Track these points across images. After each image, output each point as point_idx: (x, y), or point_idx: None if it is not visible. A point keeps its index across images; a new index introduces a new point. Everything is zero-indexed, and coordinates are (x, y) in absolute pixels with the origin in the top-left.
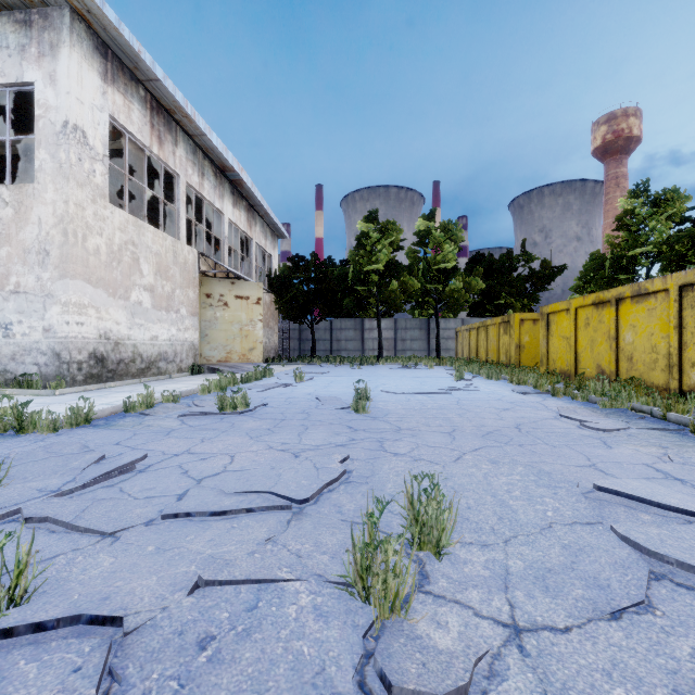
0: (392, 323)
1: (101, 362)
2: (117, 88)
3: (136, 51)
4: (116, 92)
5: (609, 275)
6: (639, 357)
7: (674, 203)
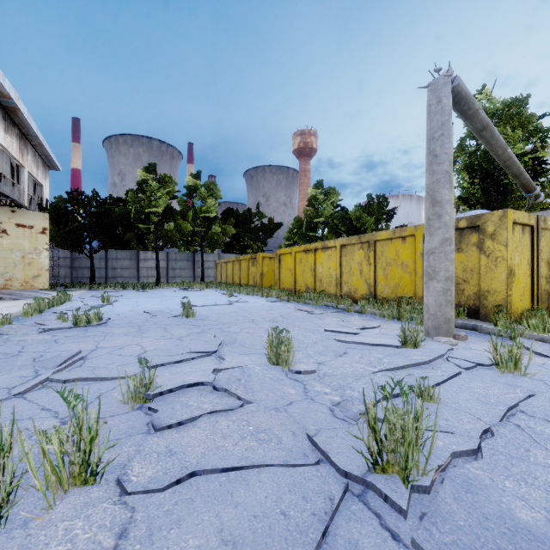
0: (164, 255)
1: None
2: None
3: None
4: None
5: (305, 232)
6: (324, 280)
7: (334, 196)
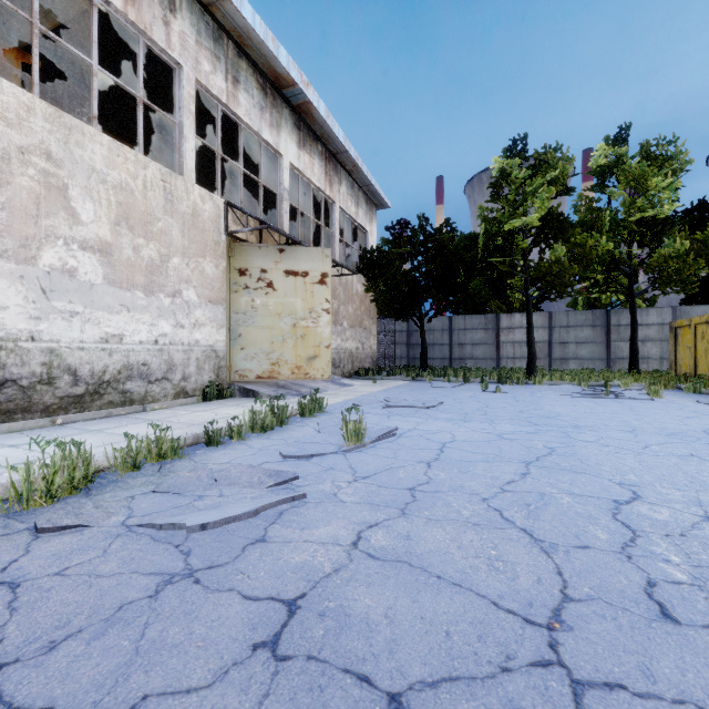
0: (544, 318)
1: None
2: None
3: None
4: None
5: None
6: None
7: None
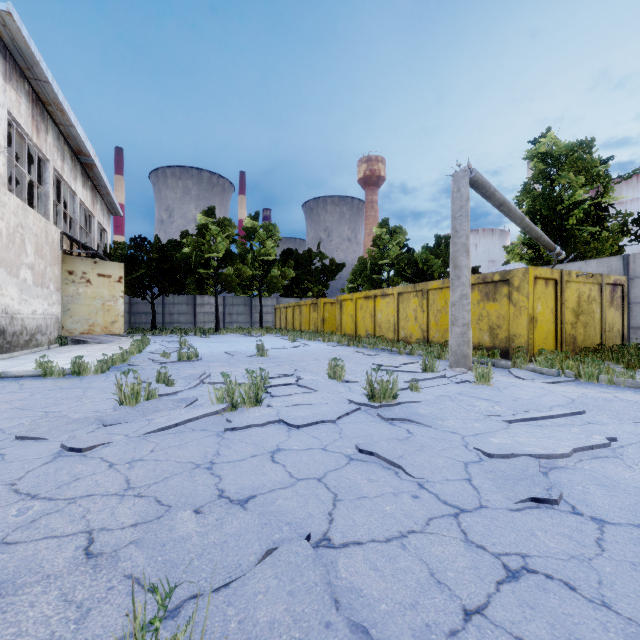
0: (221, 299)
1: (3, 334)
2: (12, 85)
3: (37, 60)
4: (11, 89)
5: (369, 274)
6: (383, 326)
7: (400, 235)
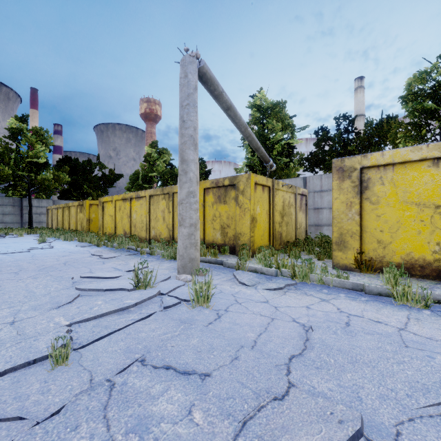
0: None
1: None
2: None
3: None
4: None
5: (141, 184)
6: (138, 225)
7: (166, 155)
